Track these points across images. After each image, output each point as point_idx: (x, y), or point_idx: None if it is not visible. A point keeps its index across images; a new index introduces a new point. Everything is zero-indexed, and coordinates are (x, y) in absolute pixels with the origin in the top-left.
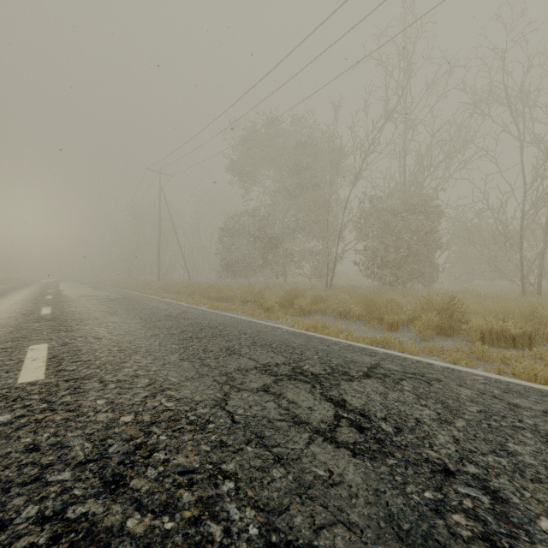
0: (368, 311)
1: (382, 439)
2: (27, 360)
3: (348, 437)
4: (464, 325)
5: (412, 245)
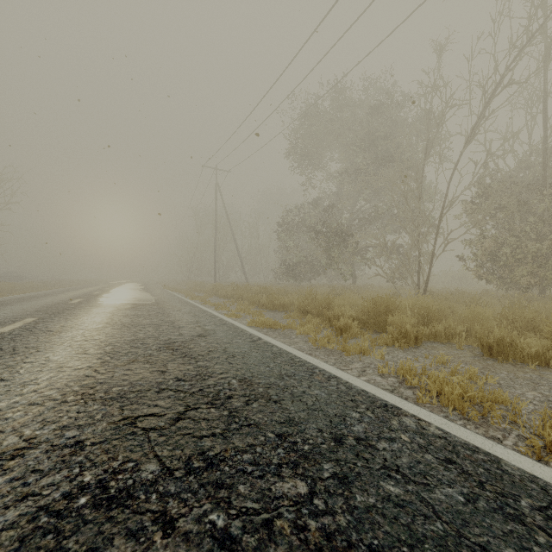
0: None
1: None
2: None
3: None
4: None
5: None
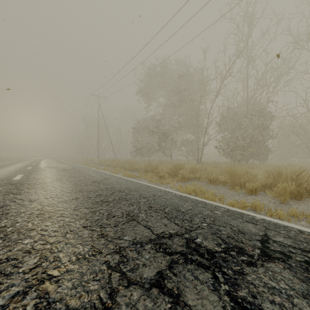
0: (231, 179)
1: None
2: None
3: None
4: None
5: (253, 135)
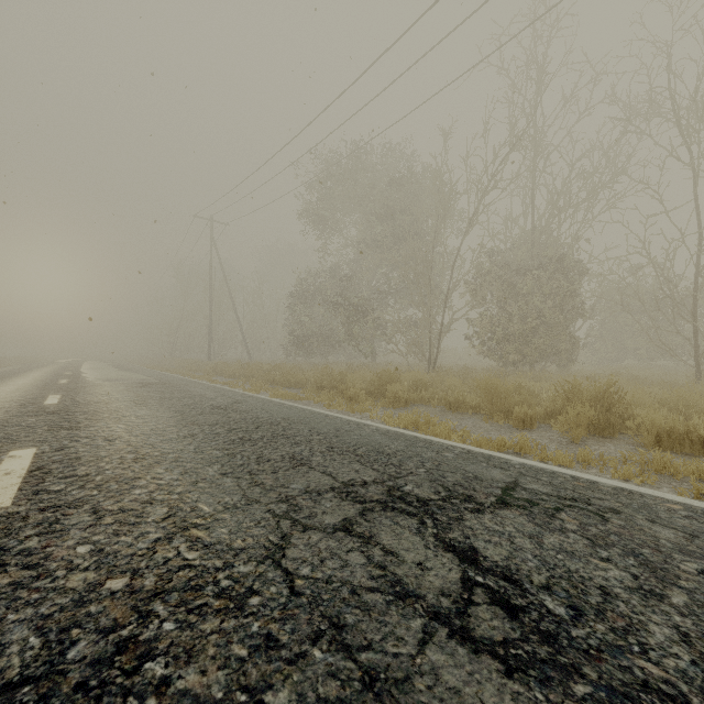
0: (489, 401)
1: (552, 634)
2: None
3: (492, 629)
4: (630, 423)
5: (543, 312)
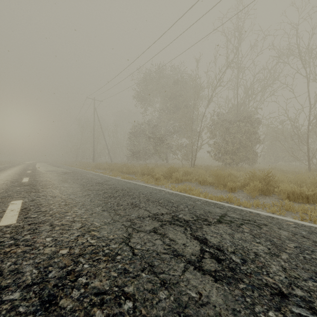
0: (217, 180)
1: (233, 268)
2: (8, 211)
3: (211, 267)
4: (276, 189)
5: (242, 141)
